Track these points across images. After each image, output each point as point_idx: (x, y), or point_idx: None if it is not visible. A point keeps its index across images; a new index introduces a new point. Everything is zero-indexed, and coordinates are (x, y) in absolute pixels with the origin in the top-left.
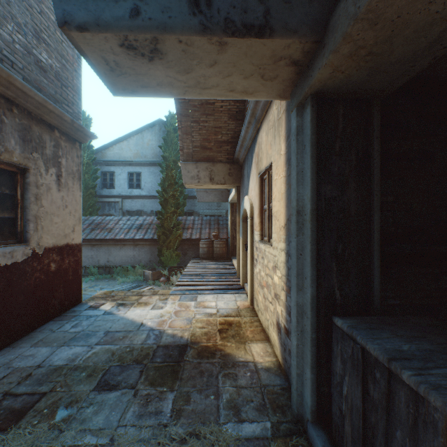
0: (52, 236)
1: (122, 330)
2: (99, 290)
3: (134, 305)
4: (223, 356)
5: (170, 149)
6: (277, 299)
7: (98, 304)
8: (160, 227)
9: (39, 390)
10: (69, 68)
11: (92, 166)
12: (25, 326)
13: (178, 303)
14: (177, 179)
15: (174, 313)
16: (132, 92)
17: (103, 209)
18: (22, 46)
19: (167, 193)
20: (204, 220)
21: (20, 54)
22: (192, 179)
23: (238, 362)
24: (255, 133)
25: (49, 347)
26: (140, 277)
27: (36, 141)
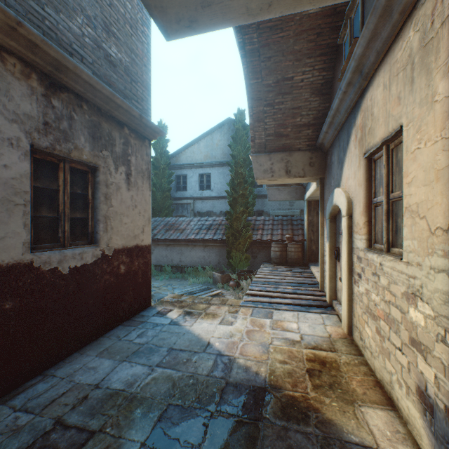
0: (122, 237)
1: (186, 348)
2: (171, 289)
3: (201, 316)
4: (322, 424)
5: (239, 147)
6: (420, 352)
7: (166, 310)
8: (229, 228)
9: (88, 426)
10: (138, 63)
11: (167, 171)
12: (94, 330)
13: (250, 319)
14: (246, 178)
15: (245, 334)
16: (189, 24)
17: (176, 210)
18: (92, 40)
19: (236, 192)
20: (276, 220)
21: (90, 48)
22: (264, 174)
23: (349, 443)
24: (356, 99)
25: (111, 360)
26: (209, 279)
27: (106, 138)
